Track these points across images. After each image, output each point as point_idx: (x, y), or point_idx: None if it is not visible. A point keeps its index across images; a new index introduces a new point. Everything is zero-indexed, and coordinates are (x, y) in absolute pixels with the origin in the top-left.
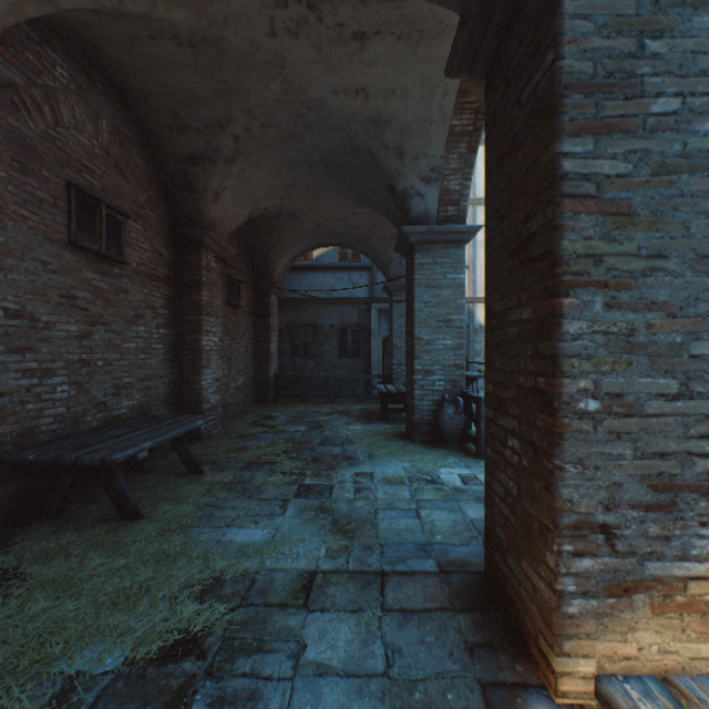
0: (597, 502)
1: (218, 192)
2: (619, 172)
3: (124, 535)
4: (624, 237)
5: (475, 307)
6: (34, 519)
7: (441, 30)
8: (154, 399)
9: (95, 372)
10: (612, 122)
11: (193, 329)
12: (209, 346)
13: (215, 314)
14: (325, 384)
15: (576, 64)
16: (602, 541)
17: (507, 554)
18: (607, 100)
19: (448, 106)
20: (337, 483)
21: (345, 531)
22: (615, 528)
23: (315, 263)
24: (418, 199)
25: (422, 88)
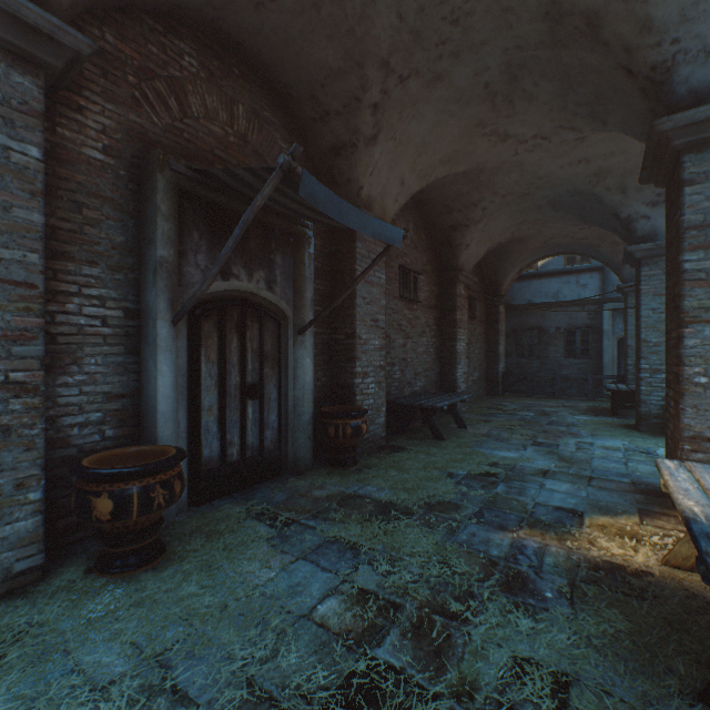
0: (706, 427)
1: (468, 243)
2: None
3: (440, 444)
4: None
5: None
6: (394, 434)
7: None
8: (429, 383)
9: (407, 365)
10: None
11: (450, 338)
12: (460, 349)
13: (463, 326)
14: (549, 383)
15: (692, 217)
16: (709, 446)
17: None
18: None
19: None
20: (561, 444)
21: (566, 461)
22: None
23: (539, 270)
24: (643, 221)
25: (640, 144)
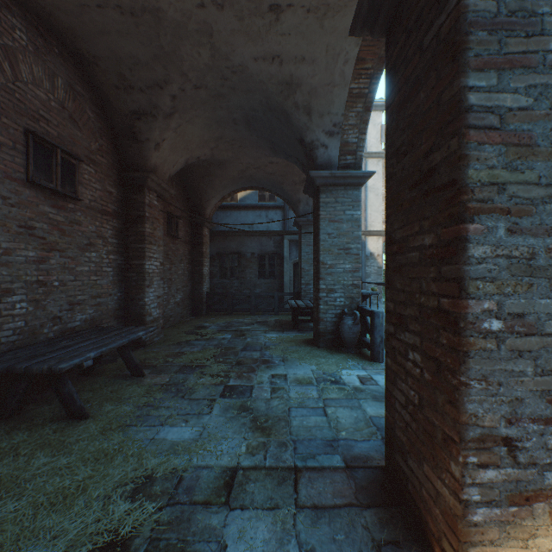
0: (500, 416)
1: (159, 142)
2: (521, 105)
3: (70, 434)
4: (525, 166)
5: (366, 238)
6: None
7: (344, 4)
8: (104, 313)
9: (52, 291)
10: (514, 58)
11: (138, 255)
12: (152, 269)
13: (156, 243)
14: (247, 300)
15: (481, 3)
16: (504, 453)
17: (408, 456)
18: (510, 37)
19: (348, 72)
20: (256, 384)
21: (263, 428)
22: (517, 441)
23: (239, 203)
24: (322, 150)
25: (327, 55)
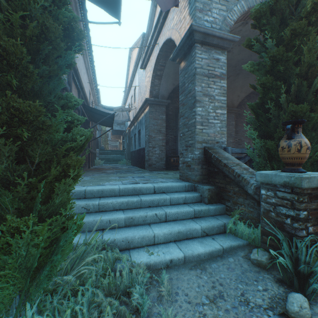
0: None
1: None
2: None
3: None
4: None
5: None
6: None
7: None
8: None
9: None
10: None
11: None
12: None
13: None
14: None
15: None
16: None
17: None
18: None
19: None
20: None
21: None
22: None
23: None
24: None
25: None
